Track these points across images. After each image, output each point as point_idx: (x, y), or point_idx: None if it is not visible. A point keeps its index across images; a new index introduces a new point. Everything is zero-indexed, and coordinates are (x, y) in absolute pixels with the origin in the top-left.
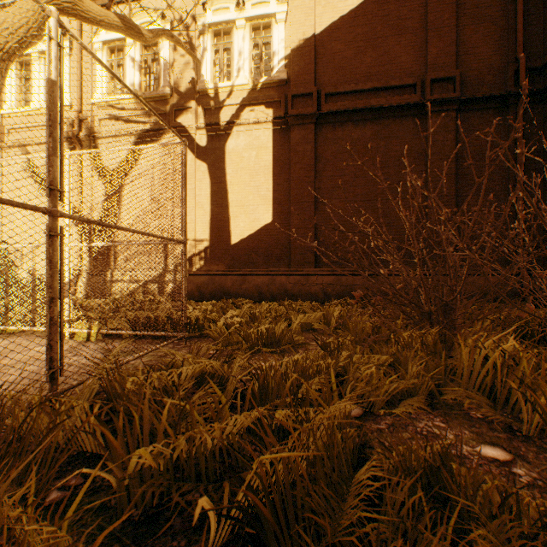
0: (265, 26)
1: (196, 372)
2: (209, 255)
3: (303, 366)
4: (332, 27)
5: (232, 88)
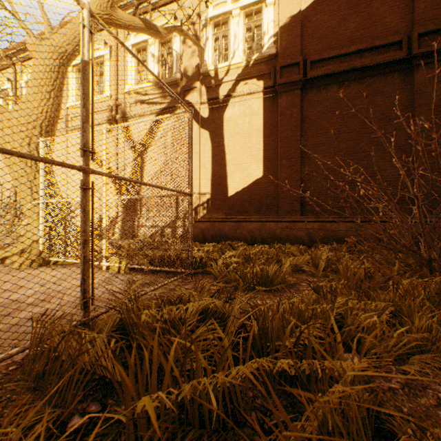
0: (256, 11)
1: (199, 308)
2: (210, 206)
3: (299, 308)
4: (316, 2)
5: (228, 67)
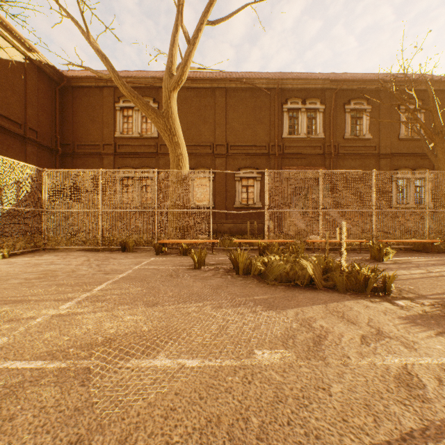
0: None
1: None
2: None
3: None
4: None
5: None
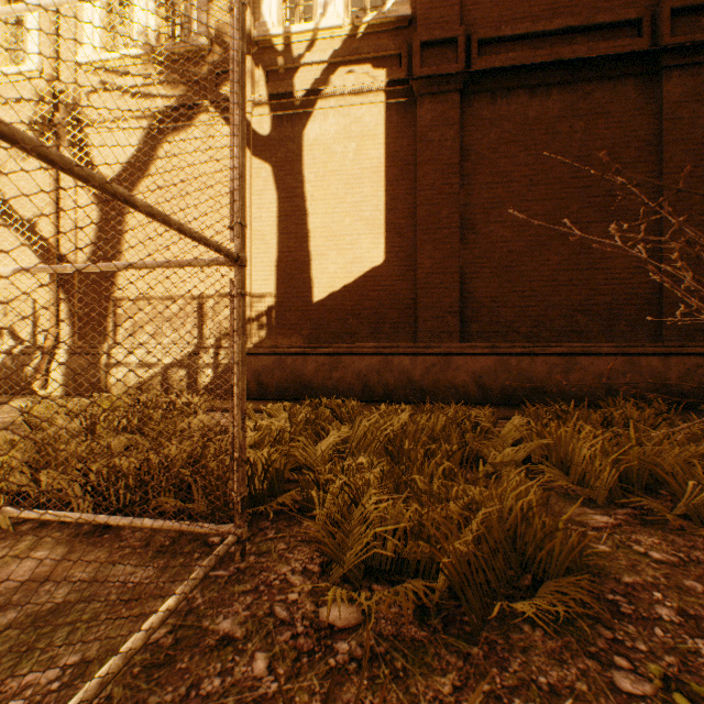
0: None
1: None
2: (275, 321)
3: None
4: None
5: (314, 34)
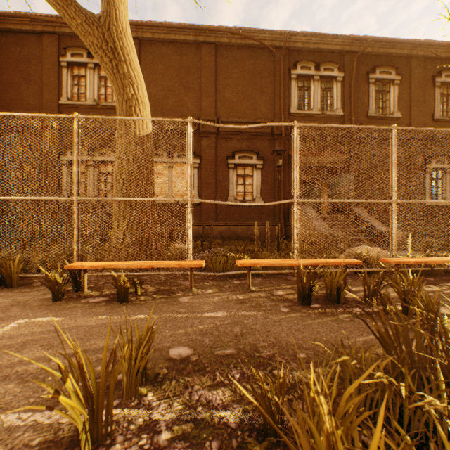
0: None
1: None
2: None
3: None
4: None
5: None
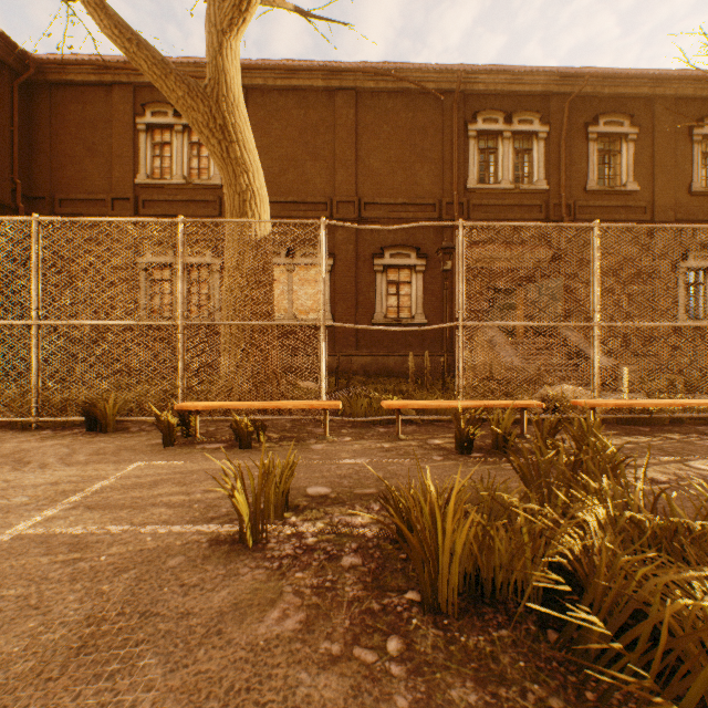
0: None
1: None
2: None
3: None
4: None
5: None
